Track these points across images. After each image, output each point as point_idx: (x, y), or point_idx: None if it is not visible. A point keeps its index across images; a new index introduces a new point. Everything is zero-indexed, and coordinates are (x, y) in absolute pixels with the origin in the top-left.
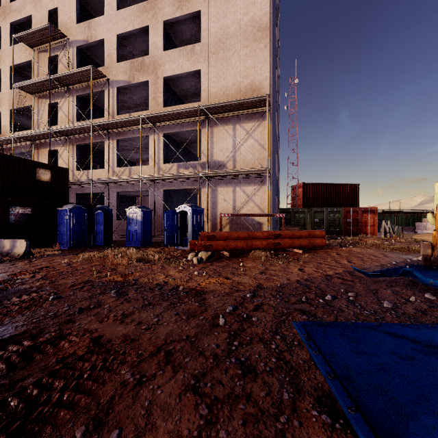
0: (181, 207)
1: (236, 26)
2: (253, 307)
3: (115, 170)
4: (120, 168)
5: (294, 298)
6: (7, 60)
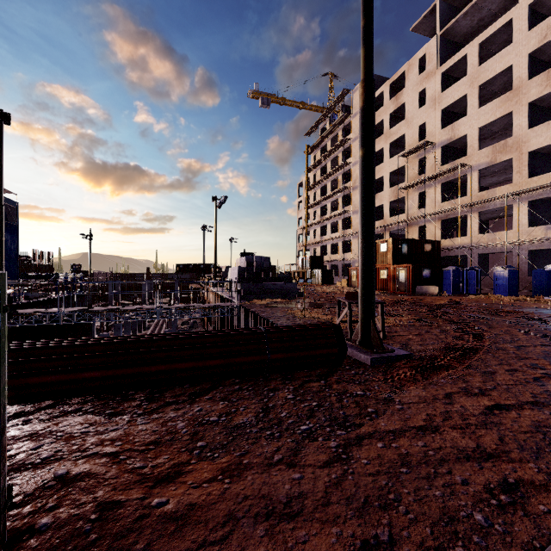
0: (549, 266)
1: None
2: None
3: (476, 236)
4: (482, 235)
5: None
6: (388, 169)
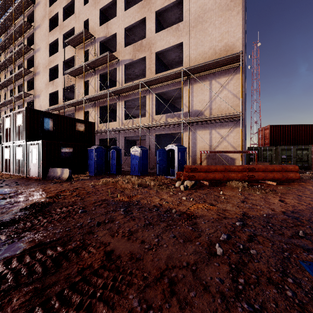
0: (169, 146)
1: (212, 2)
2: (247, 237)
3: (123, 121)
4: (126, 120)
5: (288, 231)
6: (62, 58)
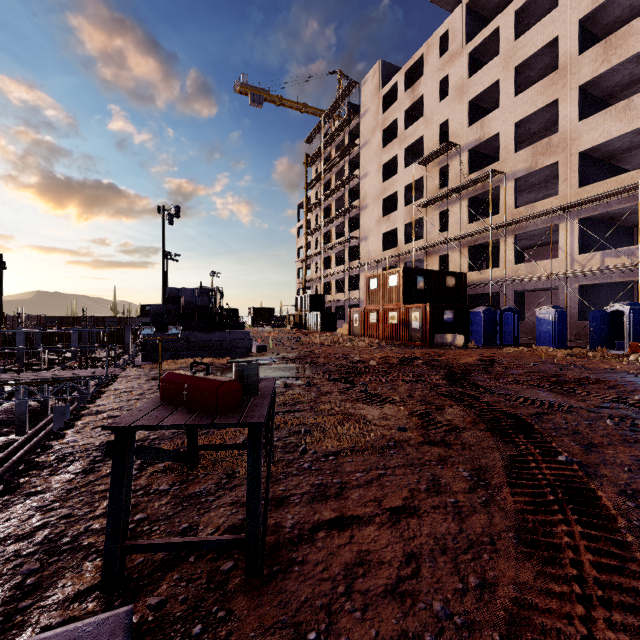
0: (612, 306)
1: None
2: None
3: (512, 267)
4: (519, 265)
5: None
6: (402, 182)
